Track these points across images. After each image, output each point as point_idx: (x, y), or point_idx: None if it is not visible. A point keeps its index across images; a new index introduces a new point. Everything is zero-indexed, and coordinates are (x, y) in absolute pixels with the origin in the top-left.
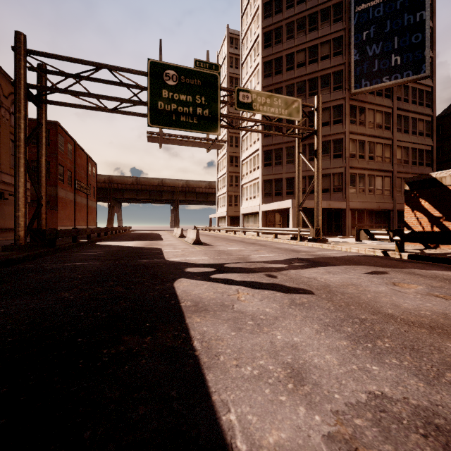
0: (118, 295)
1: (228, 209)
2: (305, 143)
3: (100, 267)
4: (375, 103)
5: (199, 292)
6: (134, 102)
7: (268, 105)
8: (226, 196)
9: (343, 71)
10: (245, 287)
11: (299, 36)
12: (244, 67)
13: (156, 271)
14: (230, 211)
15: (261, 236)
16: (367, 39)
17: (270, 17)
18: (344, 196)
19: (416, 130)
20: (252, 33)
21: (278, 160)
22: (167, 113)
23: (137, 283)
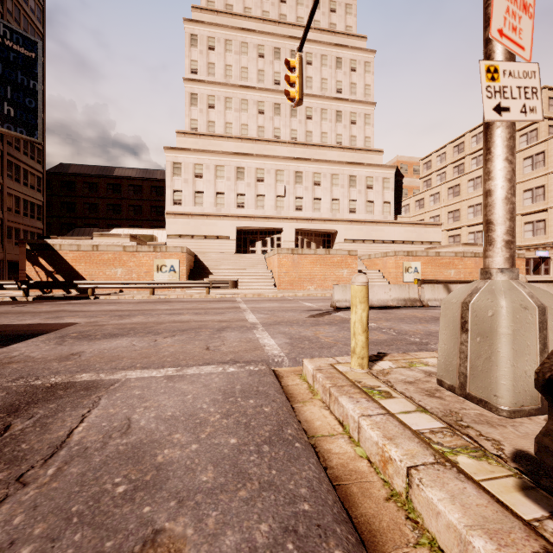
0: None
1: None
2: None
3: None
4: None
5: None
6: None
7: None
8: None
9: None
10: None
11: None
12: None
13: None
14: None
15: None
16: None
17: None
18: None
19: (28, 182)
20: None
21: None
22: None
23: None
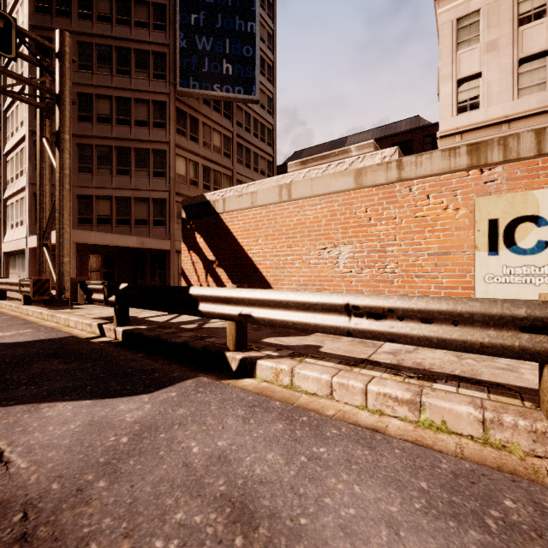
0: None
1: None
2: (111, 144)
3: None
4: (212, 119)
5: None
6: None
7: None
8: None
9: (167, 56)
10: None
11: None
12: None
13: None
14: None
15: None
16: (196, 25)
17: None
18: (168, 233)
19: (258, 167)
20: None
21: None
22: None
23: None
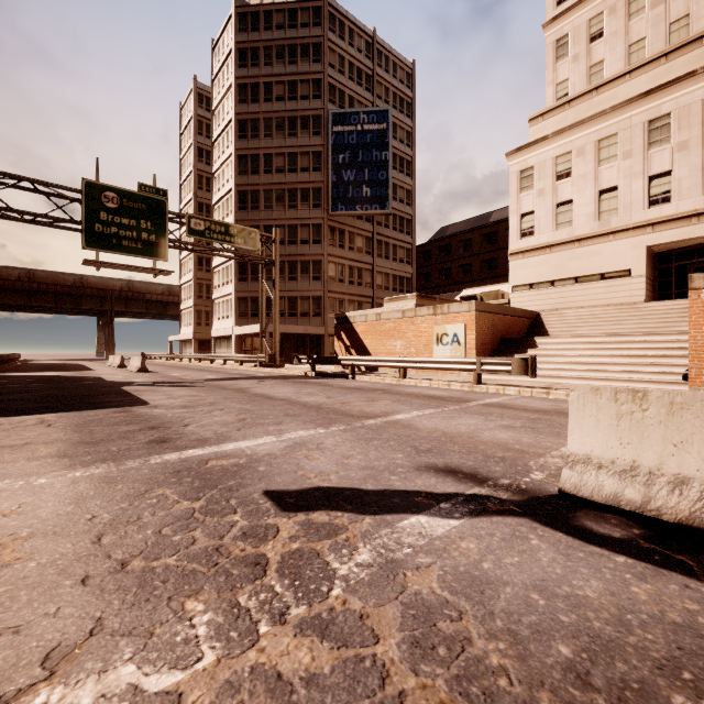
0: (86, 391)
1: (196, 330)
2: (285, 260)
3: (49, 386)
4: (356, 227)
5: (138, 389)
6: (64, 221)
7: (224, 234)
8: (193, 312)
9: (322, 189)
10: (169, 387)
11: (279, 138)
12: (216, 147)
13: (105, 385)
14: (198, 332)
15: (230, 364)
16: (343, 163)
17: (246, 104)
18: (323, 322)
19: (397, 257)
20: (225, 111)
21: (255, 275)
22: (106, 236)
23: (95, 388)
